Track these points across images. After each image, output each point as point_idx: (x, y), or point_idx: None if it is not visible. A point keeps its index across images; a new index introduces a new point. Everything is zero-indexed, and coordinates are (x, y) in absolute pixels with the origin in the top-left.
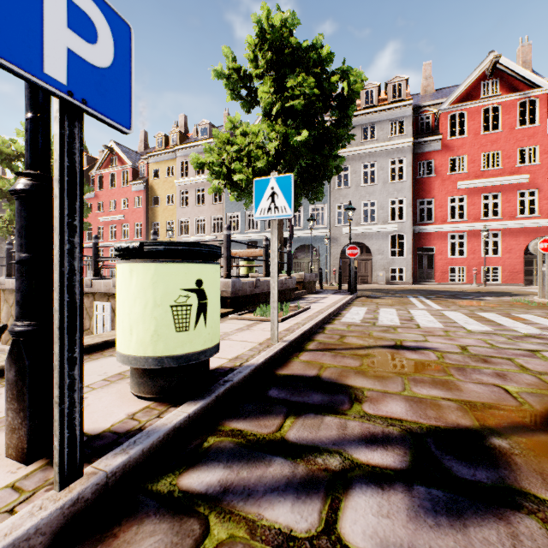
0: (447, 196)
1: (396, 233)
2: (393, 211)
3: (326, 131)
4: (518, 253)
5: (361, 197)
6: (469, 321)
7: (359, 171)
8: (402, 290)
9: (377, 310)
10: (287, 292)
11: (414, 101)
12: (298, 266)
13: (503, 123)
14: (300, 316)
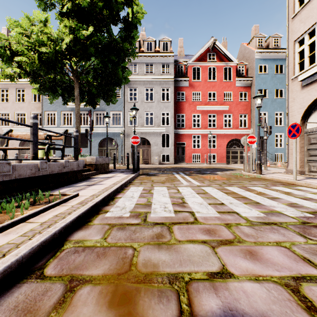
0: (191, 113)
1: (165, 133)
2: (163, 120)
3: (114, 41)
4: (224, 147)
5: (145, 109)
6: (231, 200)
7: (143, 92)
8: (168, 168)
9: (151, 190)
10: (71, 174)
11: (174, 58)
12: (102, 152)
13: (217, 77)
14: (41, 217)
